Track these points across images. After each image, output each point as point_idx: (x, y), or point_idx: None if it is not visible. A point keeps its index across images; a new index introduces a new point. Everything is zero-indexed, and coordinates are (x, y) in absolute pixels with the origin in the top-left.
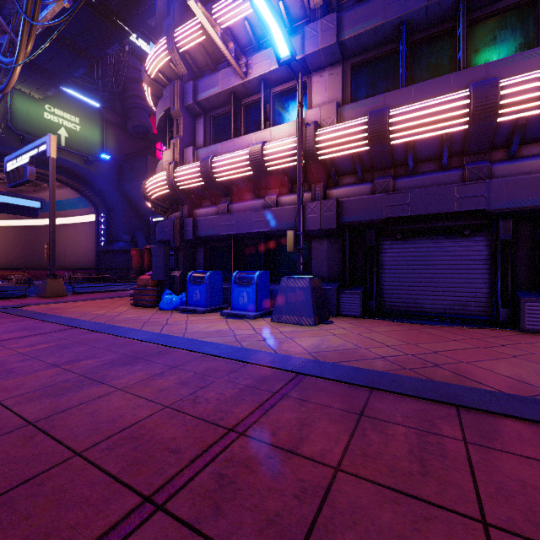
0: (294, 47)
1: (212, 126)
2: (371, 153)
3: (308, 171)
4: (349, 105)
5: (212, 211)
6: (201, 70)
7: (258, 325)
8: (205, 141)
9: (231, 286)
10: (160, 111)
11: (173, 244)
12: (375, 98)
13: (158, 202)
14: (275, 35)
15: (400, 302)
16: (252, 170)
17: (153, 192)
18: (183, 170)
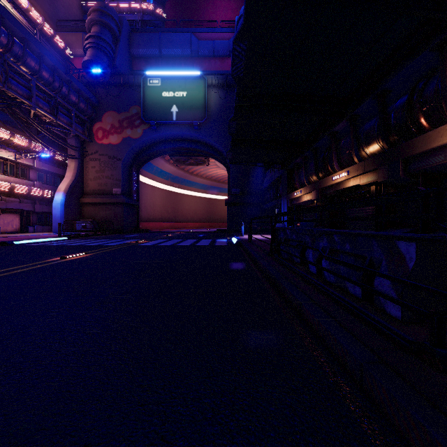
0: None
1: None
2: None
3: None
4: None
5: None
6: None
7: None
8: None
9: None
10: None
11: None
12: None
13: None
14: None
15: None
16: None
17: None
18: None
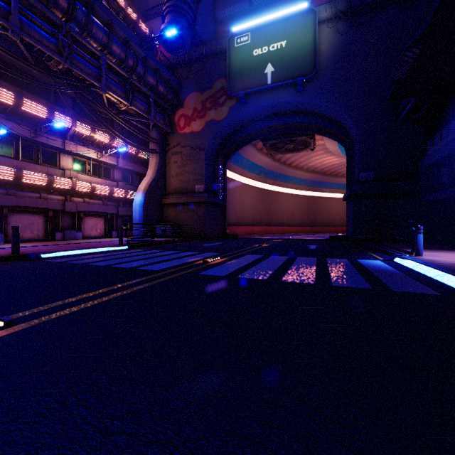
0: None
1: None
2: (13, 181)
3: None
4: None
5: None
6: None
7: None
8: None
9: None
10: None
11: None
12: (11, 160)
13: None
14: None
15: None
16: None
17: None
18: None
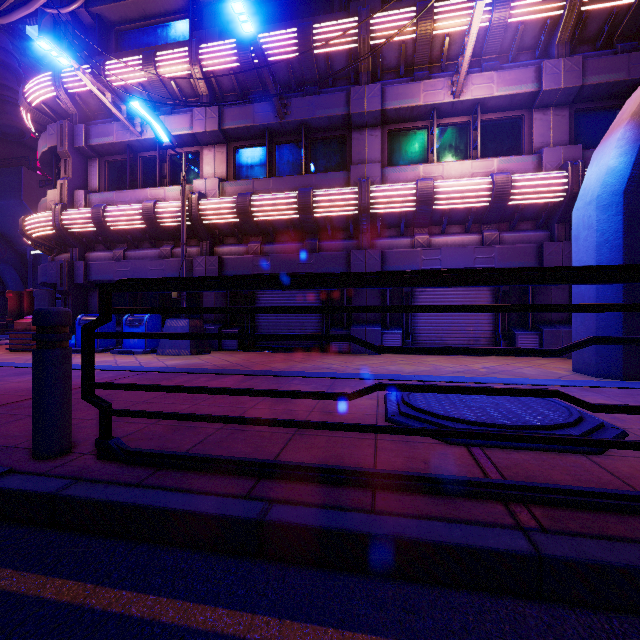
0: (186, 122)
1: (107, 171)
2: (242, 224)
3: (195, 231)
4: (229, 183)
5: (107, 256)
6: (94, 112)
7: (143, 357)
8: (99, 184)
9: (122, 327)
10: (44, 145)
11: (60, 287)
12: (247, 181)
13: (41, 240)
14: (156, 127)
15: None
16: (145, 224)
17: (35, 231)
18: (72, 213)
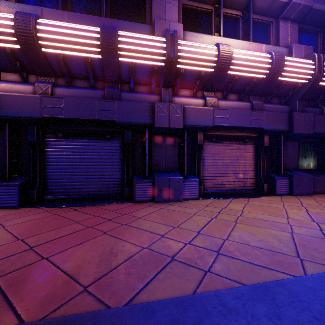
0: None
1: None
2: (25, 54)
3: None
4: (6, 2)
5: None
6: None
7: None
8: None
9: None
10: None
11: None
12: (33, 7)
13: None
14: None
15: (63, 189)
16: None
17: None
18: None
